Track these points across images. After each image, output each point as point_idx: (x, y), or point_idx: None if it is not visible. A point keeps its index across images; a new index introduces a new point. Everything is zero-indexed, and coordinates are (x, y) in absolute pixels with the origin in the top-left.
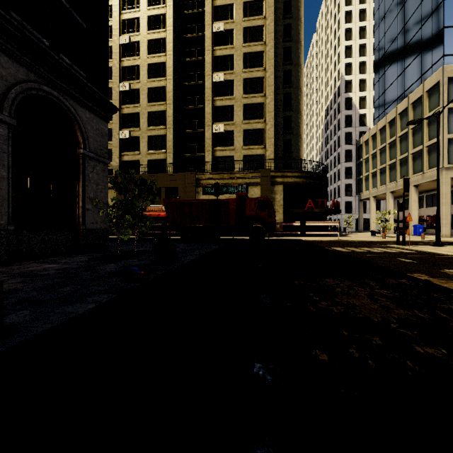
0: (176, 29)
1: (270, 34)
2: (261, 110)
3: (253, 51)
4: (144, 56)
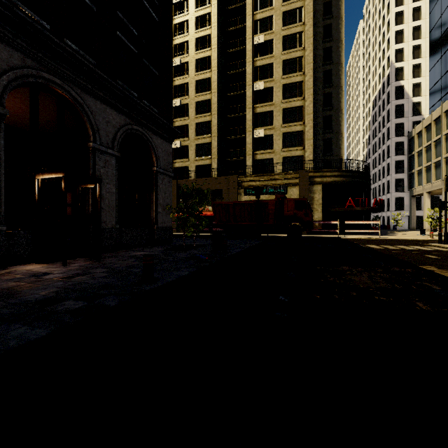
0: (220, 46)
1: (309, 39)
2: (300, 113)
3: (292, 57)
4: (192, 75)
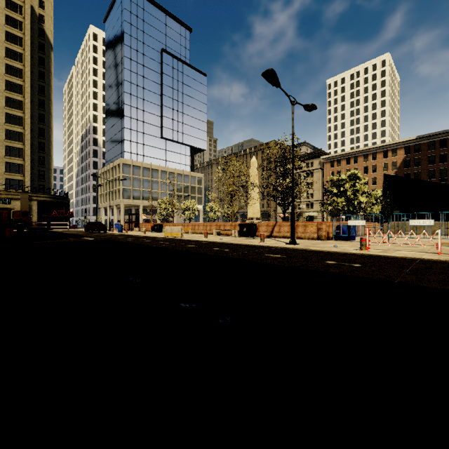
0: None
1: (28, 109)
2: (21, 152)
3: (14, 114)
4: None
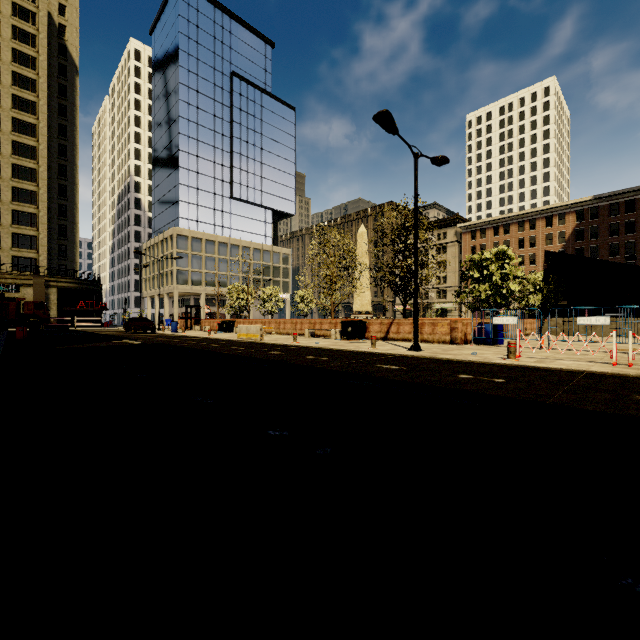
0: None
1: (44, 158)
2: (34, 219)
3: (25, 165)
4: None
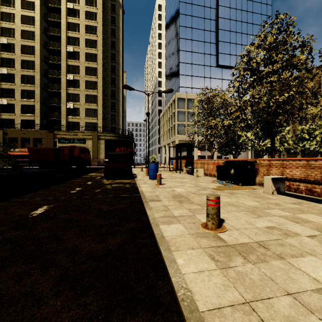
0: (42, 42)
1: (100, 60)
2: (96, 99)
3: (91, 66)
4: (18, 54)
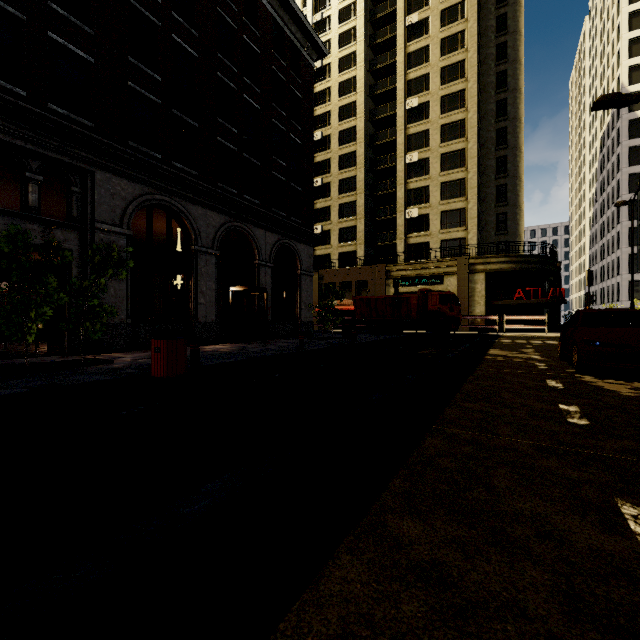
0: (367, 112)
1: (473, 98)
2: (462, 187)
3: (452, 121)
4: (335, 149)
